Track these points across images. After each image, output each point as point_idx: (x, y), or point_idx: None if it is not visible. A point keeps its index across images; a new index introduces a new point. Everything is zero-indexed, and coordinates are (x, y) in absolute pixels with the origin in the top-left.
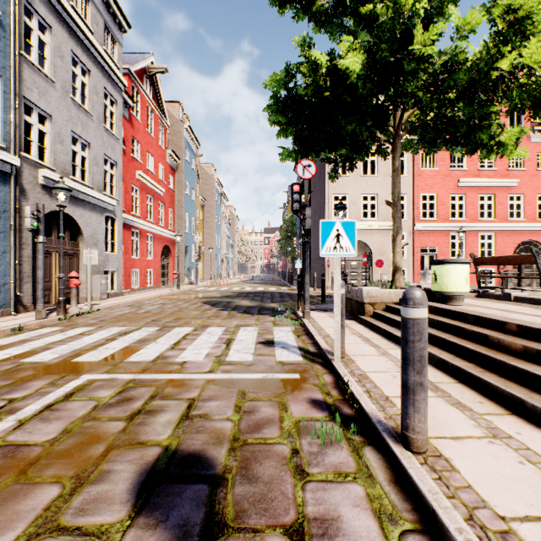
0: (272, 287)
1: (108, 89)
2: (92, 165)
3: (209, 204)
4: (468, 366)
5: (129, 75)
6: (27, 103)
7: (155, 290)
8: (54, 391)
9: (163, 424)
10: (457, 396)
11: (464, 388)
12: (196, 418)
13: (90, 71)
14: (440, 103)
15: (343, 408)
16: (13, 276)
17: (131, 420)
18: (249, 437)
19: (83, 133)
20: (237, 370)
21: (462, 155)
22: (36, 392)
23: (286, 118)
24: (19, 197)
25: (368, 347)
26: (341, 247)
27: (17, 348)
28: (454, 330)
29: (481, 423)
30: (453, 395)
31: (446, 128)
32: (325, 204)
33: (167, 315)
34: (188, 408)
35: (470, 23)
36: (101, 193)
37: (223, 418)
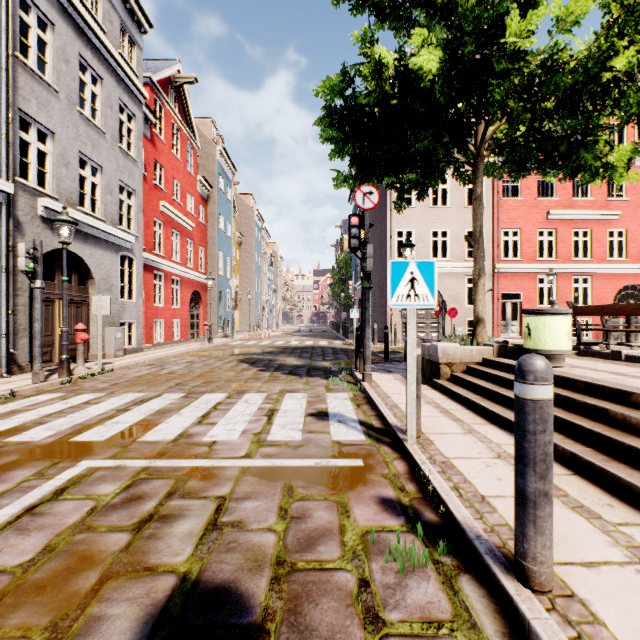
0: (323, 341)
1: (125, 101)
2: (105, 193)
3: (247, 242)
4: (586, 452)
5: (151, 86)
6: (23, 117)
7: (183, 344)
8: (41, 486)
9: (182, 538)
10: (577, 496)
11: (583, 483)
12: (227, 528)
13: (102, 79)
14: (534, 115)
15: (424, 512)
16: (4, 330)
17: (138, 531)
18: (299, 559)
19: (93, 154)
20: (281, 454)
21: (559, 181)
22: (17, 487)
23: (343, 134)
24: (12, 232)
25: (448, 421)
26: (416, 295)
27: (3, 422)
28: (559, 401)
29: (618, 538)
30: (571, 493)
31: (540, 146)
32: (387, 241)
33: (195, 377)
34: (216, 512)
35: (574, 12)
36: (115, 228)
37: (263, 527)
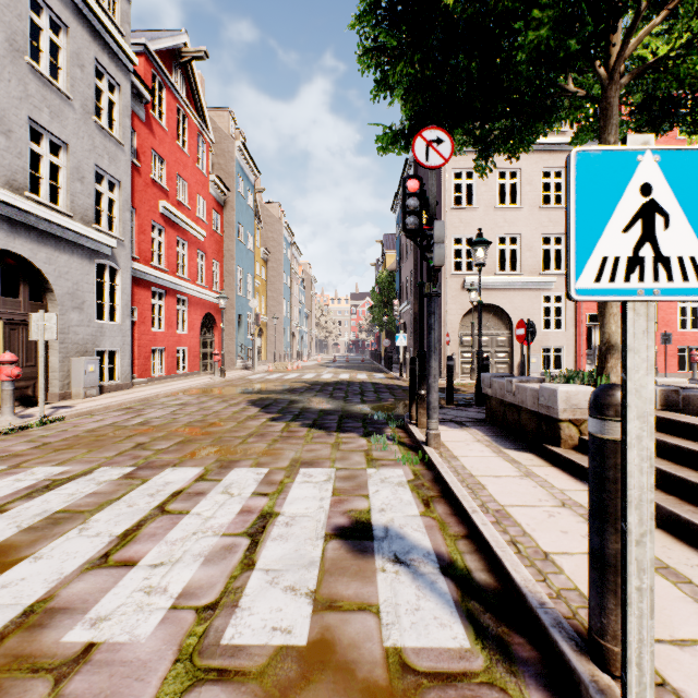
0: (362, 374)
1: (103, 63)
2: (72, 179)
3: (274, 259)
4: None
5: (147, 56)
6: None
7: (188, 378)
8: None
9: None
10: None
11: None
12: None
13: (67, 27)
14: None
15: None
16: None
17: None
18: None
19: (53, 124)
20: None
21: None
22: None
23: (394, 39)
24: None
25: None
26: (659, 258)
27: None
28: None
29: None
30: None
31: None
32: None
33: (172, 432)
34: None
35: None
36: (88, 227)
37: None
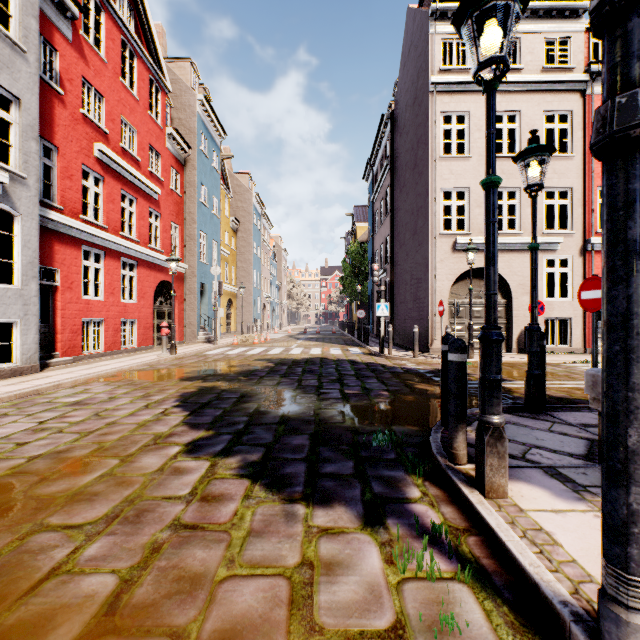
0: (335, 348)
1: None
2: None
3: (244, 229)
4: None
5: None
6: None
7: (132, 355)
8: None
9: None
10: None
11: None
12: None
13: None
14: None
15: None
16: None
17: None
18: None
19: None
20: None
21: None
22: None
23: None
24: None
25: None
26: None
27: None
28: None
29: None
30: None
31: None
32: (429, 205)
33: None
34: None
35: None
36: None
37: None
